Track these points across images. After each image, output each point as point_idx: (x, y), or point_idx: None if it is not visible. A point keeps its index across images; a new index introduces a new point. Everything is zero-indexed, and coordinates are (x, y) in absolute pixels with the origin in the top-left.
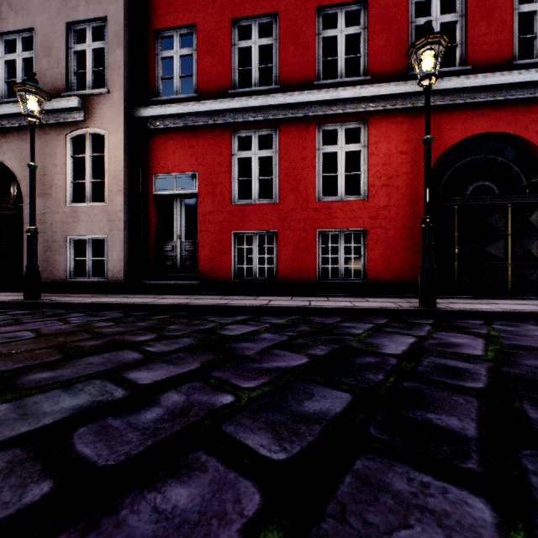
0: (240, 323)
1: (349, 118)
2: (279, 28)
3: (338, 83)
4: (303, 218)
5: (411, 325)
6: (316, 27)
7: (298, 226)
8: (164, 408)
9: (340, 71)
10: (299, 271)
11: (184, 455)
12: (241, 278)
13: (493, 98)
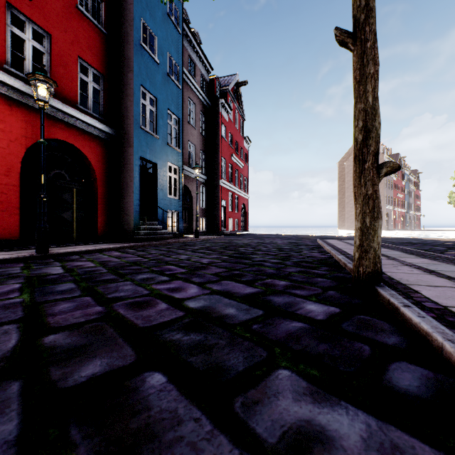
0: None
1: None
2: None
3: None
4: None
5: (46, 263)
6: None
7: None
8: None
9: None
10: None
11: (44, 306)
12: None
13: (68, 121)
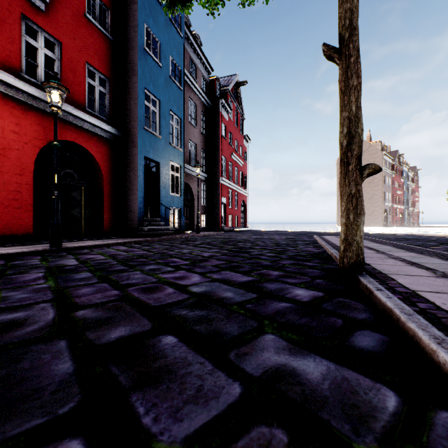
0: None
1: None
2: None
3: None
4: None
5: (60, 256)
6: None
7: None
8: (22, 294)
9: None
10: None
11: (69, 290)
12: None
13: (77, 123)
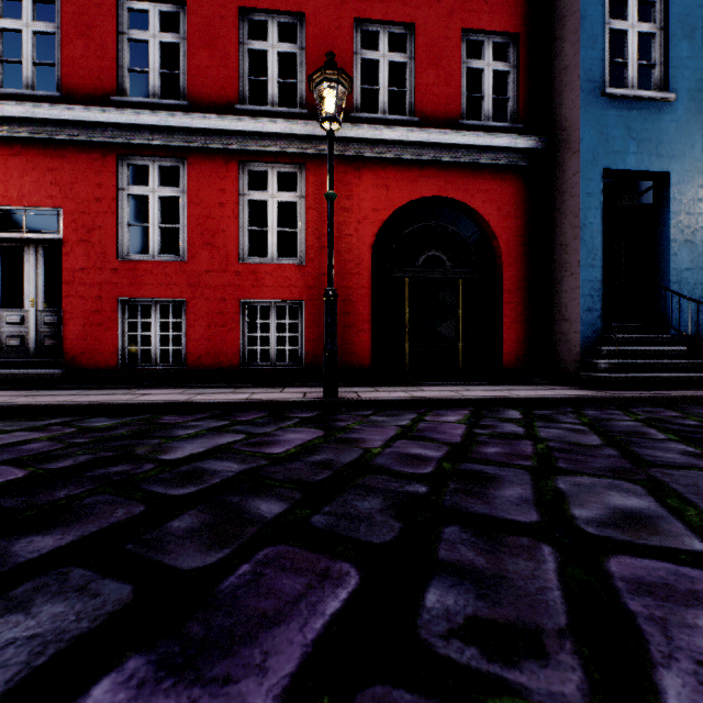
0: (34, 429)
1: (281, 159)
2: (188, 23)
3: (267, 112)
4: (221, 284)
5: (276, 421)
6: (240, 33)
7: (214, 294)
8: None
9: (272, 96)
10: (216, 354)
11: None
12: (134, 364)
13: (441, 158)
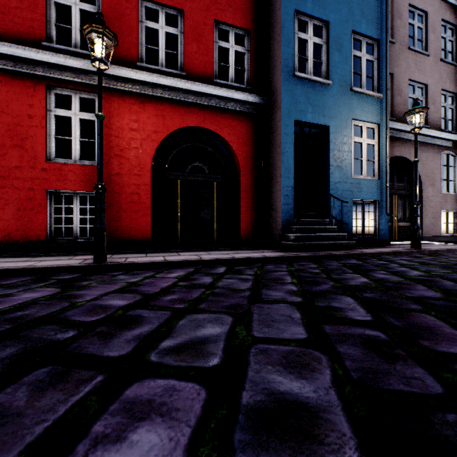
0: None
1: (82, 88)
2: None
3: (69, 51)
4: (30, 177)
5: (33, 283)
6: None
7: (23, 185)
8: None
9: (75, 41)
10: (25, 231)
11: None
12: None
13: (201, 102)
